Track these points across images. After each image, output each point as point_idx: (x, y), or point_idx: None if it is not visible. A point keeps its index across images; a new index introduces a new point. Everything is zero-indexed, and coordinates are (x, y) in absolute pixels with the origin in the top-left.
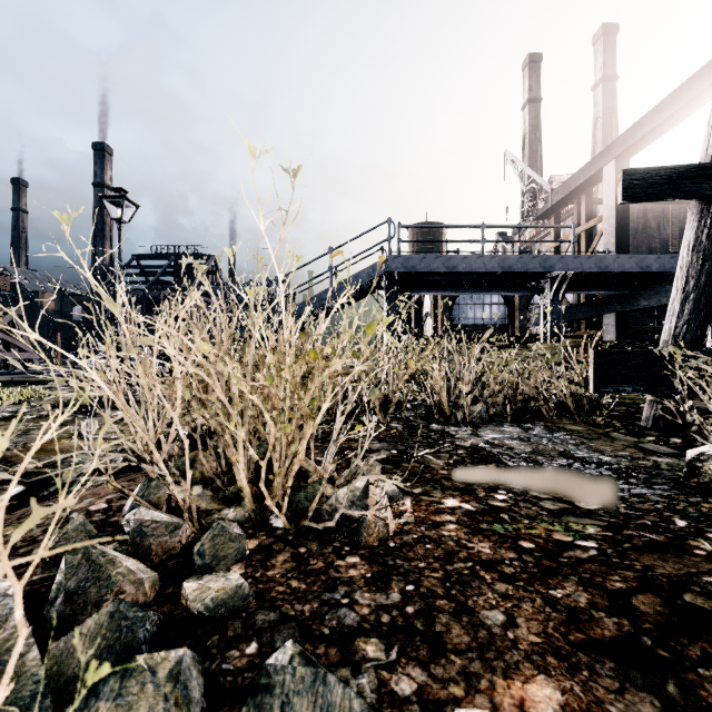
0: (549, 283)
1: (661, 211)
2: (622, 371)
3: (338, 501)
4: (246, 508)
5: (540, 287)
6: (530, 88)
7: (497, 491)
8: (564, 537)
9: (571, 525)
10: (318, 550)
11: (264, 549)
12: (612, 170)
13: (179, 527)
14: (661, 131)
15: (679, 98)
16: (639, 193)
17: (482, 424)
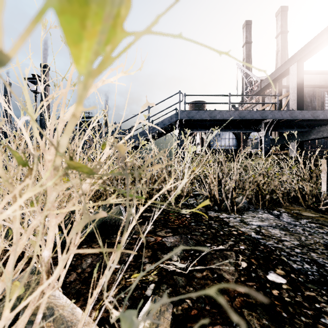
0: (263, 125)
1: (312, 93)
2: None
3: None
4: None
5: (258, 128)
6: (246, 37)
7: None
8: None
9: None
10: None
11: None
12: (294, 68)
13: None
14: (322, 46)
15: None
16: None
17: (243, 211)
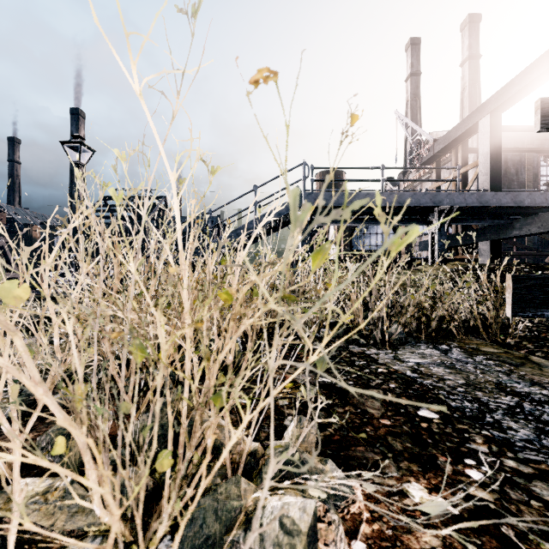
0: (436, 215)
1: (519, 160)
2: (541, 295)
3: (264, 548)
4: (116, 544)
5: (428, 219)
6: (411, 65)
7: (463, 459)
8: None
9: None
10: None
11: None
12: (487, 123)
13: None
14: (530, 89)
15: (547, 60)
16: None
17: (399, 345)
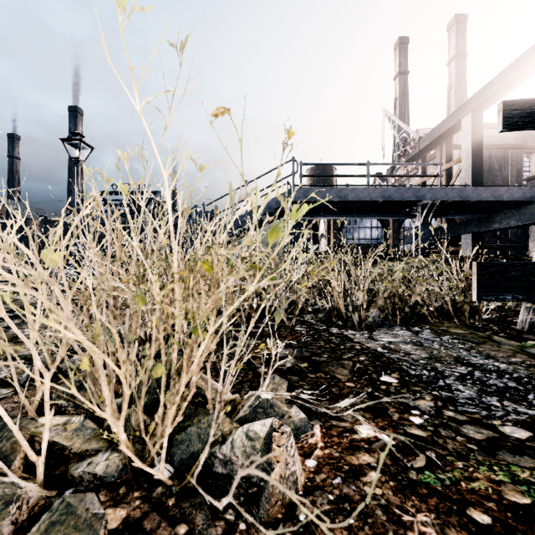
0: (420, 209)
1: (502, 156)
2: (502, 281)
3: (233, 452)
4: (122, 455)
5: (412, 213)
6: (400, 63)
7: (410, 410)
8: (519, 498)
9: (514, 470)
10: (203, 529)
11: (129, 529)
12: (469, 121)
13: (13, 502)
14: (509, 89)
15: (525, 61)
16: (518, 121)
17: (375, 327)
